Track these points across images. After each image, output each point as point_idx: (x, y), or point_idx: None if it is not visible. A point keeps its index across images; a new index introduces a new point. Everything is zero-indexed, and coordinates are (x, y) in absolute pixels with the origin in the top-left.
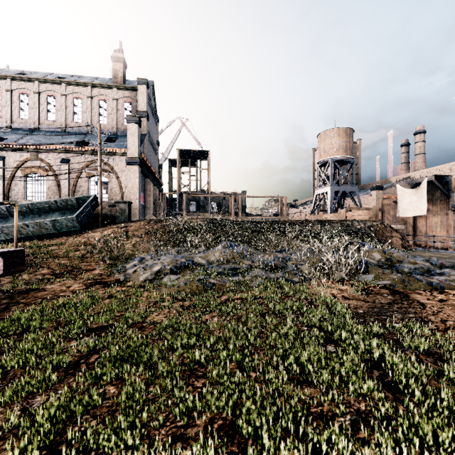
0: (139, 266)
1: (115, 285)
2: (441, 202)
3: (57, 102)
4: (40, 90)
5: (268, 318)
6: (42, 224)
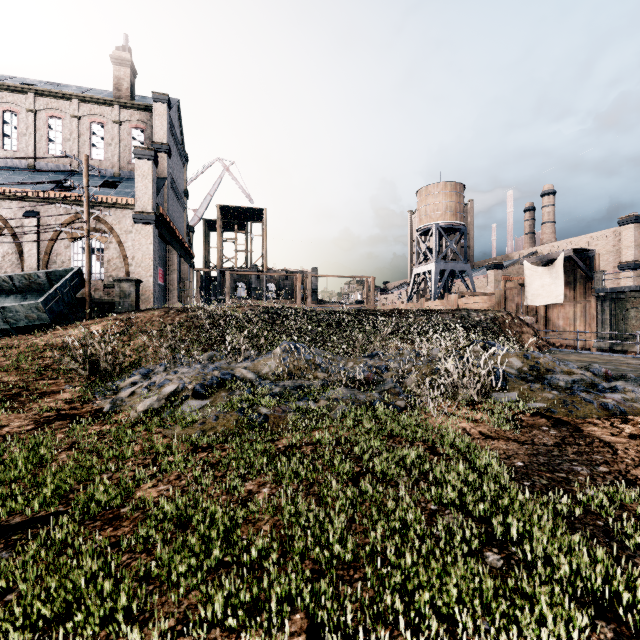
0: (141, 385)
1: (91, 421)
2: (582, 285)
3: (20, 121)
4: None
5: (364, 486)
6: None
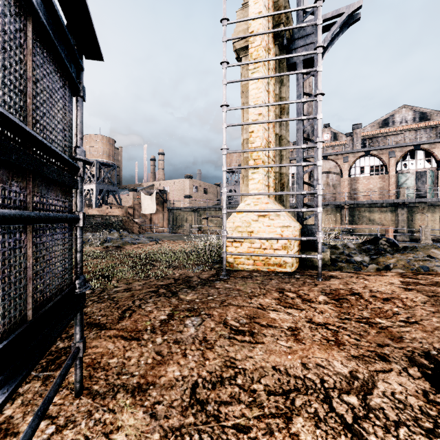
0: None
1: None
2: (163, 205)
3: None
4: None
5: None
6: None
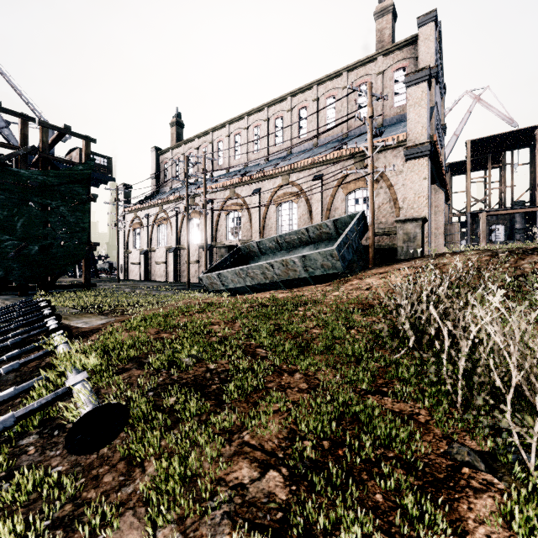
0: None
1: None
2: None
3: (308, 112)
4: (292, 106)
5: None
6: (288, 263)
